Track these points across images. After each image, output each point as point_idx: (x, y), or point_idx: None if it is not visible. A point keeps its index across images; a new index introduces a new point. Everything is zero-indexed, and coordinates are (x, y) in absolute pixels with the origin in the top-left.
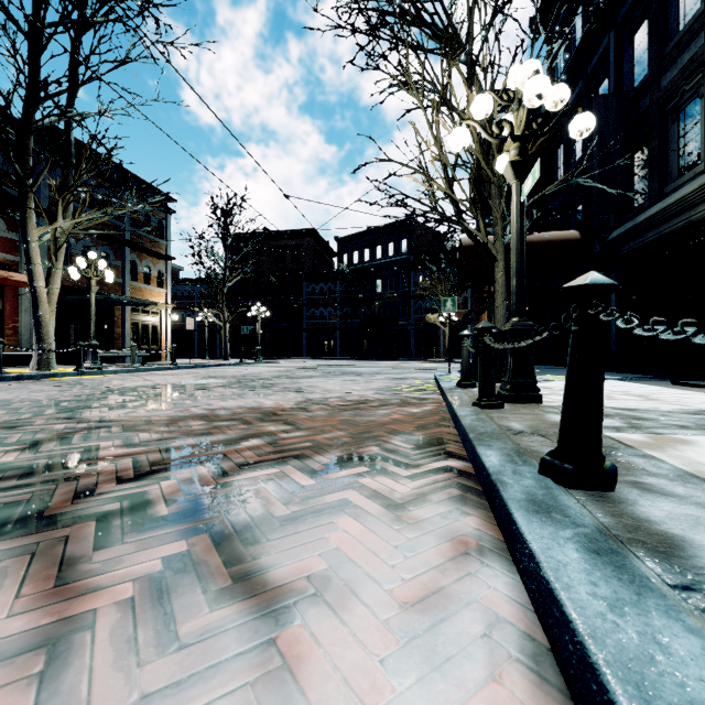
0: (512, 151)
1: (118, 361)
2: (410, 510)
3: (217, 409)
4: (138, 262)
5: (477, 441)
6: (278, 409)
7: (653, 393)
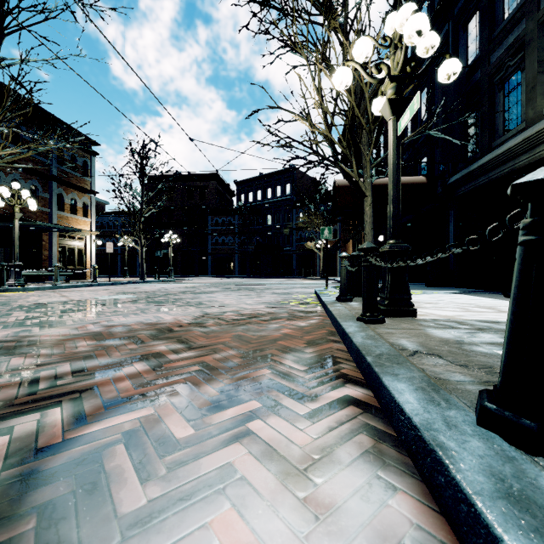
0: (390, 90)
1: (46, 279)
2: (316, 483)
3: (115, 325)
4: (64, 195)
5: (379, 367)
6: (175, 324)
7: (498, 305)
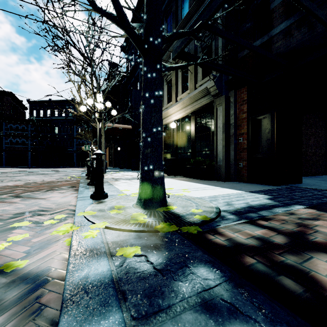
0: (97, 115)
1: None
2: (64, 193)
3: None
4: None
5: (80, 183)
6: (17, 185)
7: (135, 175)
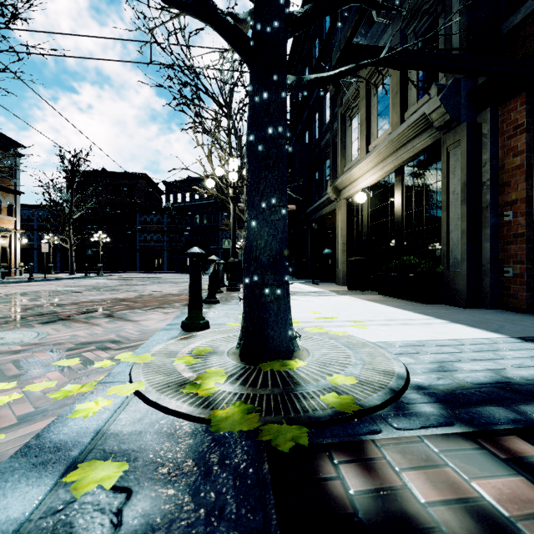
0: (231, 192)
1: None
2: (170, 313)
3: (94, 299)
4: None
5: None
6: (126, 298)
7: (293, 287)
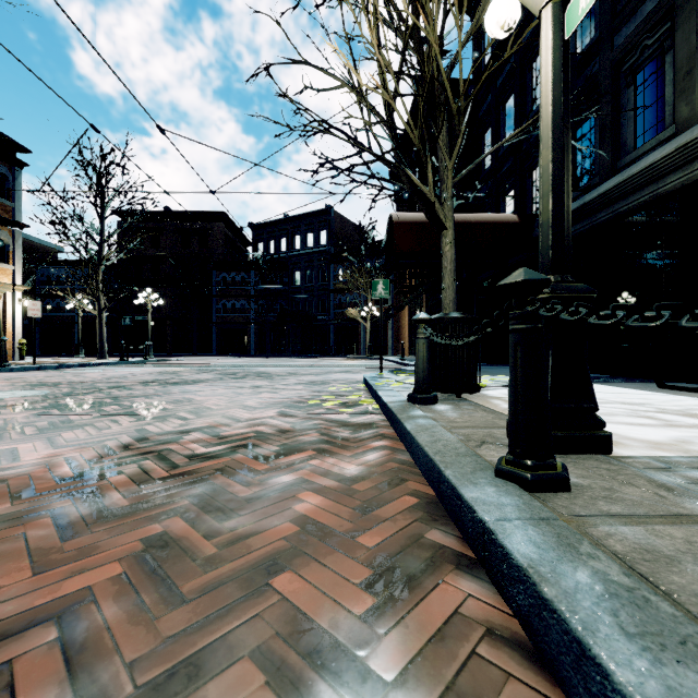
0: None
1: None
2: None
3: None
4: None
5: None
6: (17, 486)
7: (691, 407)
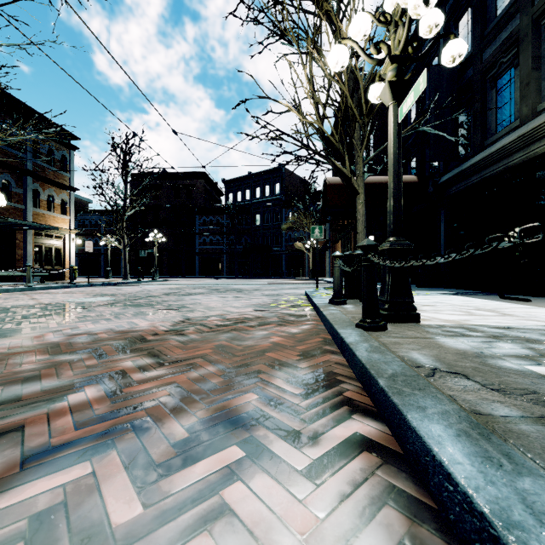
0: (390, 72)
1: (20, 280)
2: None
3: (79, 334)
4: (41, 191)
5: (397, 396)
6: (149, 332)
7: (499, 308)
